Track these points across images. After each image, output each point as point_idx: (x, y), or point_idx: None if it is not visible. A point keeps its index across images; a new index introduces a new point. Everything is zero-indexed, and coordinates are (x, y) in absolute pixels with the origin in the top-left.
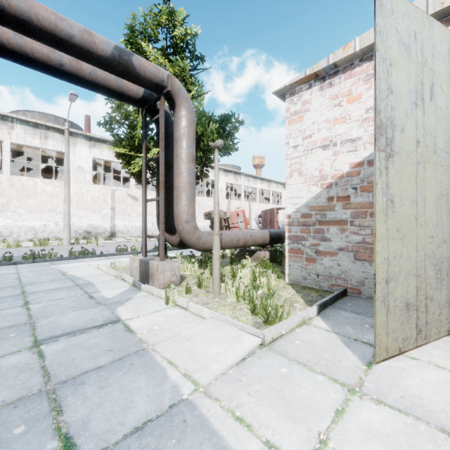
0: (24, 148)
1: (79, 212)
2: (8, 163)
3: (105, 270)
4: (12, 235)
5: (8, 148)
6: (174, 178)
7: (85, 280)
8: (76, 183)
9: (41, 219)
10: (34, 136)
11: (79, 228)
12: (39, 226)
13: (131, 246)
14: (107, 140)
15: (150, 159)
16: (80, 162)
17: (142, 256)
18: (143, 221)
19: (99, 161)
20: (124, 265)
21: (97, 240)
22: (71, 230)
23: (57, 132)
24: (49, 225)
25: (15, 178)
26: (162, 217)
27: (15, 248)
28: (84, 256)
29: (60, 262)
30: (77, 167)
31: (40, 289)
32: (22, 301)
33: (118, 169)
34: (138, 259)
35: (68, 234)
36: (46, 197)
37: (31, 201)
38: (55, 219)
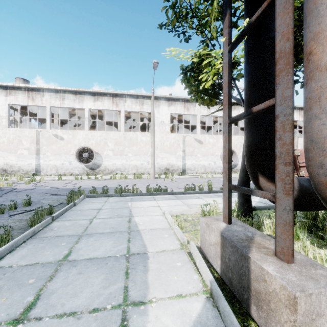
0: (132, 114)
1: (162, 154)
2: (123, 124)
3: (169, 222)
4: (125, 170)
5: (123, 114)
6: (310, 50)
7: (141, 243)
8: (159, 133)
9: (140, 159)
10: (136, 104)
11: (162, 166)
12: (138, 164)
13: (198, 184)
14: (180, 98)
15: (241, 32)
16: (162, 117)
17: (222, 222)
18: (223, 158)
19: (174, 116)
20: (192, 213)
21: (172, 175)
22: (156, 167)
23: (148, 99)
24: (144, 164)
25: (127, 133)
26: (285, 146)
27: (123, 179)
28: (158, 193)
29: (137, 198)
30: (160, 122)
31: (85, 253)
32: (31, 298)
33: (187, 122)
34: (217, 231)
35: (153, 170)
36: (142, 145)
37: (135, 148)
38: (147, 160)
